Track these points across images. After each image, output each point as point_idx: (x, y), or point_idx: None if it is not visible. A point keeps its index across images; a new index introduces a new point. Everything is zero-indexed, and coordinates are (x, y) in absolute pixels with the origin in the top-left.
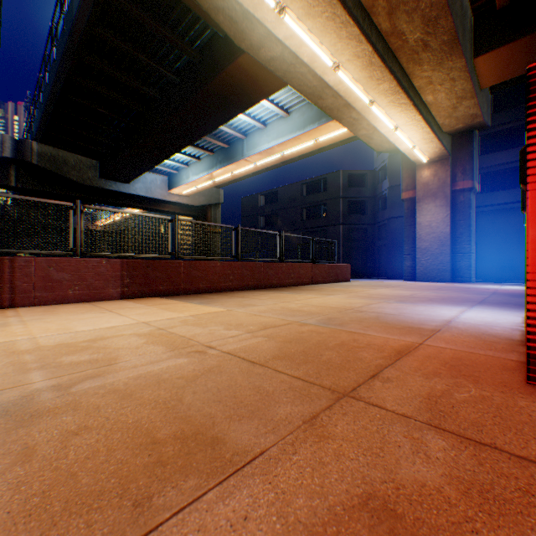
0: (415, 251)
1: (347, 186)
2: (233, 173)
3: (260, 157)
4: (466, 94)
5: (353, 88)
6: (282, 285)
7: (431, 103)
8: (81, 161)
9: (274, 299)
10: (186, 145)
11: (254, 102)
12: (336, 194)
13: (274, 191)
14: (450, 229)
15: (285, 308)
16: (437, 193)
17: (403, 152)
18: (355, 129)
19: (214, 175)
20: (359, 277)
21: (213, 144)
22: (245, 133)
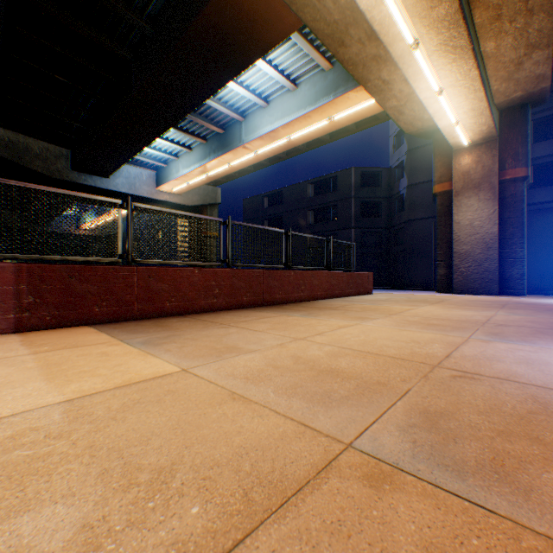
0: (452, 256)
1: (360, 185)
2: (229, 165)
3: (261, 144)
4: (541, 39)
5: (395, 12)
6: (289, 300)
7: (490, 55)
8: (48, 149)
9: (278, 330)
10: (169, 125)
11: (252, 59)
12: (347, 194)
13: (278, 192)
14: (497, 228)
15: (301, 362)
16: (481, 184)
17: (441, 130)
18: (383, 98)
19: (208, 167)
20: (374, 287)
21: (206, 129)
22: (244, 114)
